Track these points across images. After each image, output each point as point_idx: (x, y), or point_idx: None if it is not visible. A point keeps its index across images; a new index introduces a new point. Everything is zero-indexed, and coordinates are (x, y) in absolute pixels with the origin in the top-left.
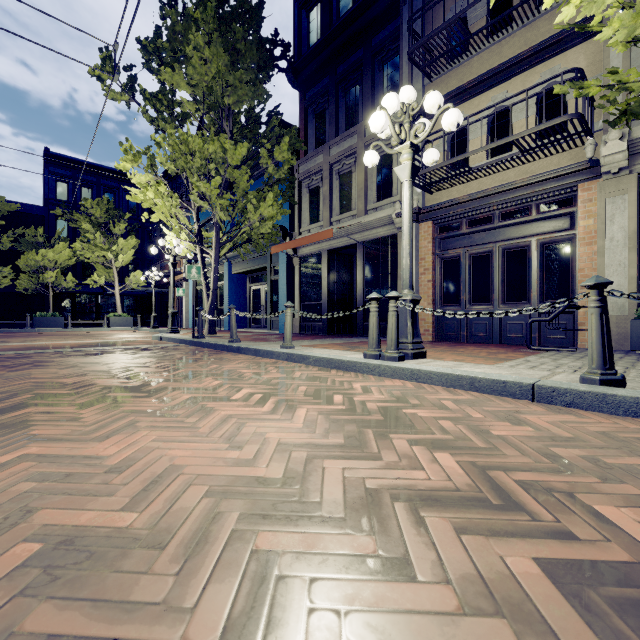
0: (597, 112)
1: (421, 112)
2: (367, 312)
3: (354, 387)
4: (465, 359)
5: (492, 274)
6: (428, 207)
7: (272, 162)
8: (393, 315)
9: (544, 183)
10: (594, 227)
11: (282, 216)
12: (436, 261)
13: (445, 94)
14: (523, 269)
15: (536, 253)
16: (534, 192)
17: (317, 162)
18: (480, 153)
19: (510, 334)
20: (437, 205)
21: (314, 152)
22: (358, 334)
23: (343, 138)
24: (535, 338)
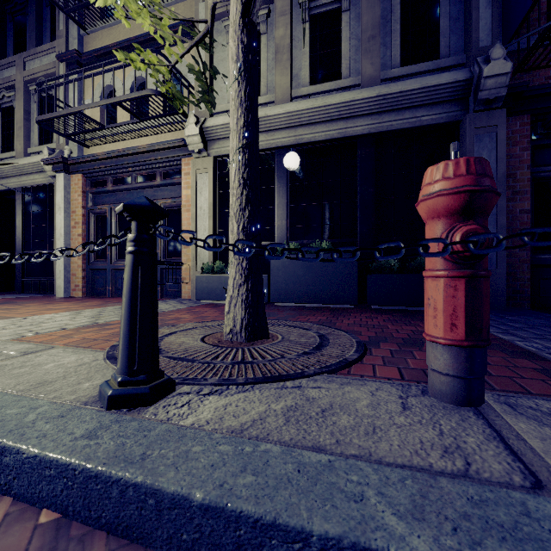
0: None
1: (75, 60)
2: (27, 266)
3: None
4: None
5: None
6: (73, 158)
7: None
8: None
9: (160, 153)
10: (191, 197)
11: None
12: (88, 215)
13: (95, 49)
14: None
15: None
16: (155, 160)
17: None
18: (126, 116)
19: None
20: (81, 158)
21: None
22: (17, 291)
23: (2, 65)
24: (159, 291)
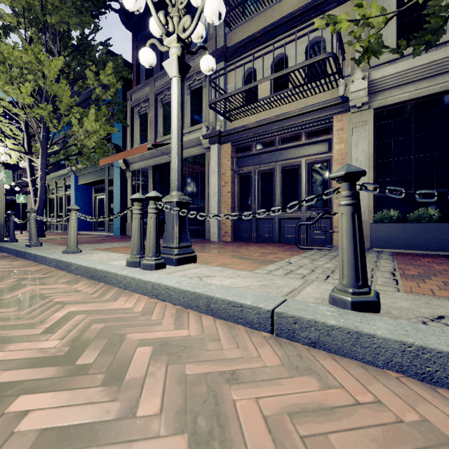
0: (347, 62)
1: (223, 54)
2: None
3: (50, 318)
4: (235, 262)
5: (274, 187)
6: (227, 131)
7: (98, 84)
8: (151, 217)
9: (310, 114)
10: (345, 150)
11: (117, 136)
12: (234, 176)
13: (240, 40)
14: (296, 183)
15: (305, 170)
16: (303, 121)
17: (145, 92)
18: (266, 90)
19: (287, 235)
20: (233, 129)
21: (142, 83)
22: None
23: (165, 73)
24: (304, 238)
